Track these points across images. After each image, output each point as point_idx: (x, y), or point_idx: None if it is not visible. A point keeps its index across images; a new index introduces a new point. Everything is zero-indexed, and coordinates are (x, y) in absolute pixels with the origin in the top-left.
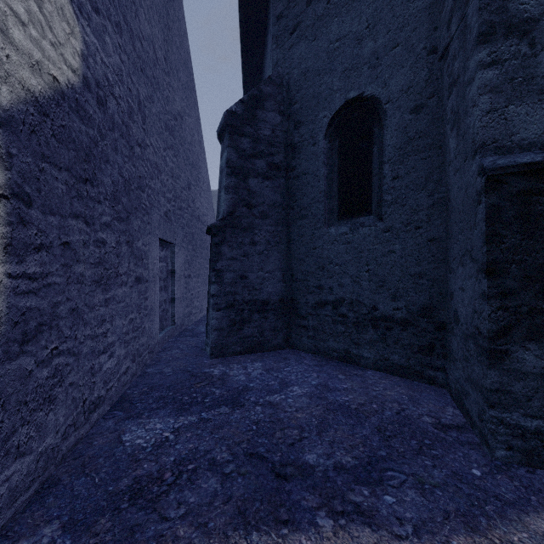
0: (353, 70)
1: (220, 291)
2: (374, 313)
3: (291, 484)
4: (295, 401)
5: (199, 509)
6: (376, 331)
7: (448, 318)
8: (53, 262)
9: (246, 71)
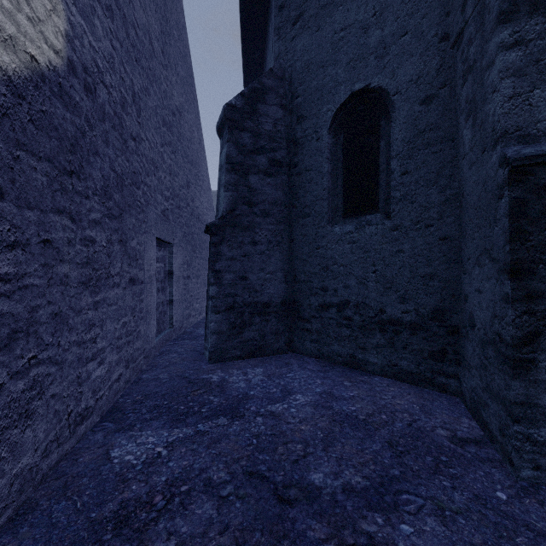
0: (358, 60)
1: (219, 293)
2: (381, 316)
3: (296, 510)
4: (298, 411)
5: (191, 541)
6: (384, 335)
7: (461, 322)
8: (31, 261)
9: (247, 67)
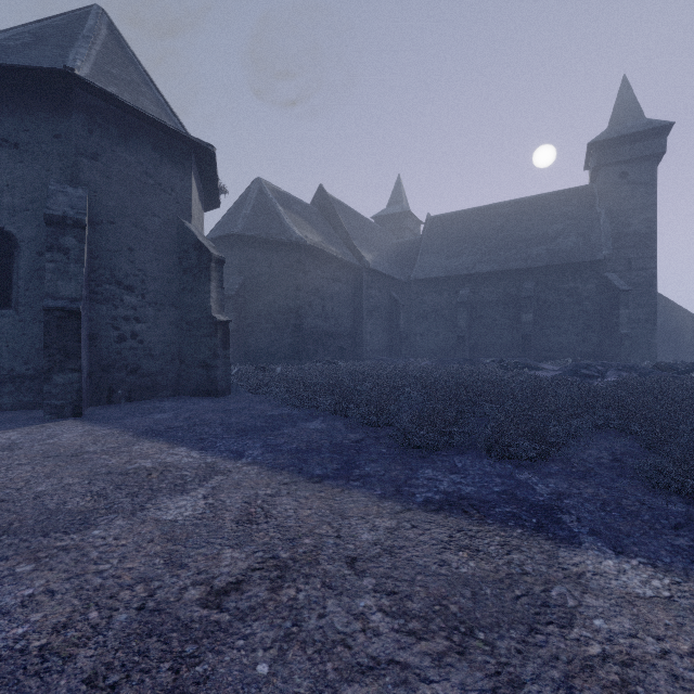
0: None
1: None
2: (13, 373)
3: None
4: None
5: None
6: (14, 385)
7: None
8: None
9: None
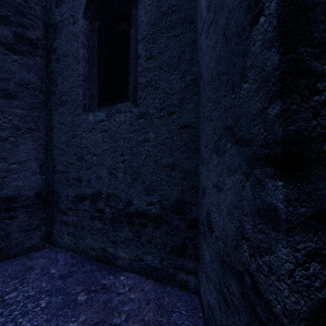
0: None
1: None
2: (129, 208)
3: None
4: None
5: None
6: (131, 228)
7: (200, 216)
8: None
9: None
